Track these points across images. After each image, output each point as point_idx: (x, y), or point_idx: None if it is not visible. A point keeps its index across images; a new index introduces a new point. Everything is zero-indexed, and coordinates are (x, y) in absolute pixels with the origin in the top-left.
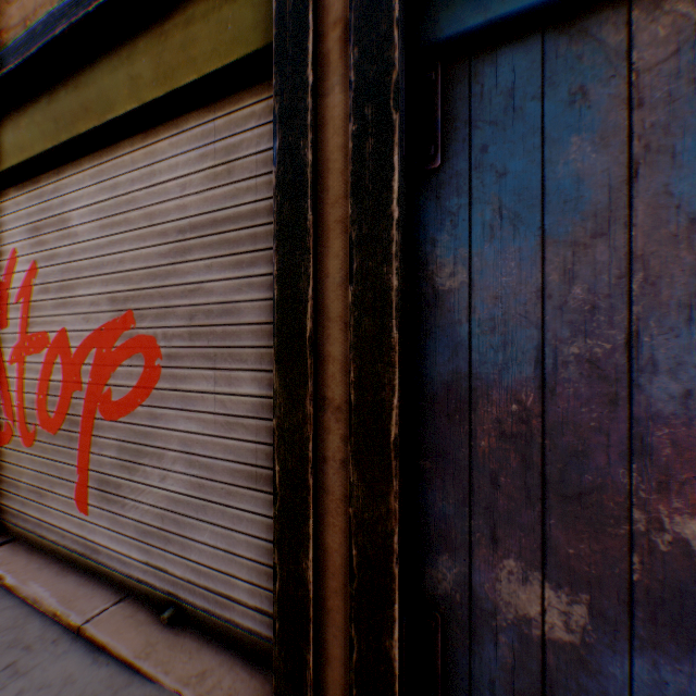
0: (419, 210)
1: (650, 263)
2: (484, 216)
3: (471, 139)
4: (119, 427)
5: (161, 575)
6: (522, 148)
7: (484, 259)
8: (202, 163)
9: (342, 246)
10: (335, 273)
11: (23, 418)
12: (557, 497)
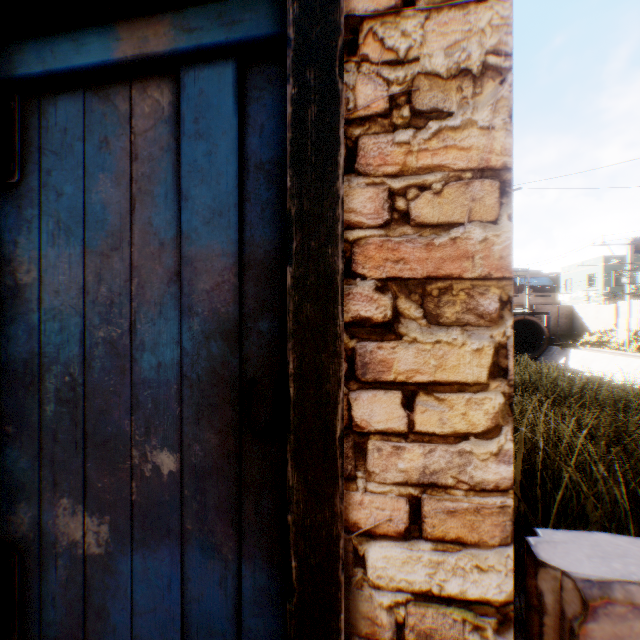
0: (7, 215)
1: (143, 272)
2: (50, 226)
3: (42, 163)
4: None
5: None
6: (73, 176)
7: (50, 260)
8: None
9: None
10: None
11: None
12: (93, 446)
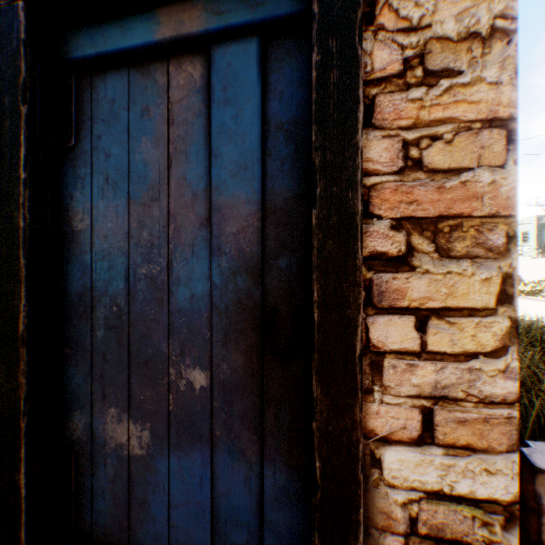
0: (64, 174)
1: (178, 219)
2: (100, 182)
3: (93, 129)
4: None
5: None
6: (119, 140)
7: (100, 210)
8: None
9: None
10: None
11: None
12: (136, 364)
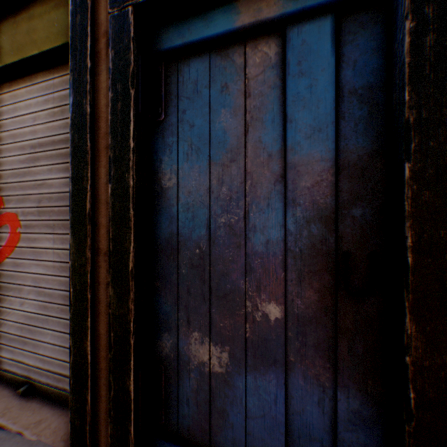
0: (154, 143)
1: (254, 176)
2: (184, 148)
3: (178, 106)
4: None
5: (21, 366)
6: (201, 113)
7: (184, 171)
8: (47, 105)
9: (107, 161)
10: (104, 177)
11: None
12: (216, 297)
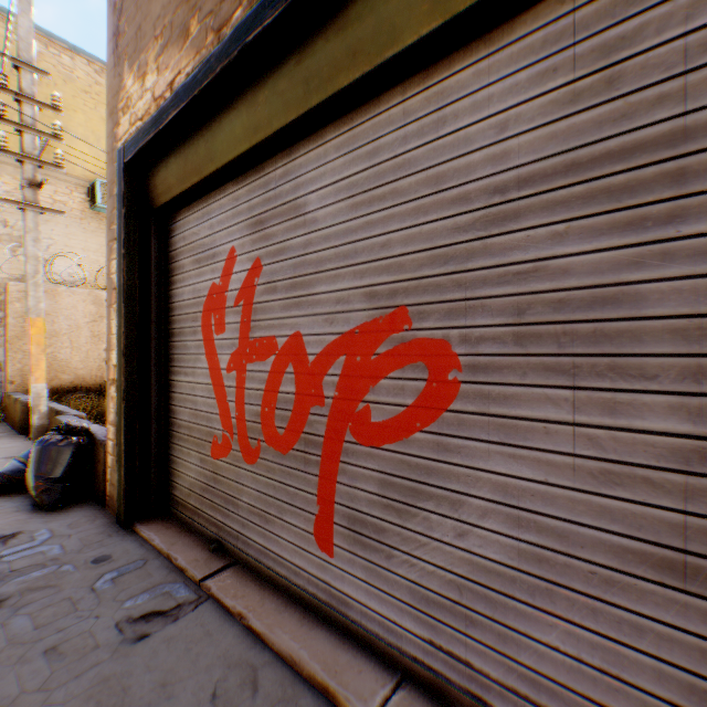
0: None
1: None
2: None
3: None
4: (380, 456)
5: (457, 666)
6: None
7: None
8: (544, 84)
9: None
10: None
11: (241, 431)
12: None
